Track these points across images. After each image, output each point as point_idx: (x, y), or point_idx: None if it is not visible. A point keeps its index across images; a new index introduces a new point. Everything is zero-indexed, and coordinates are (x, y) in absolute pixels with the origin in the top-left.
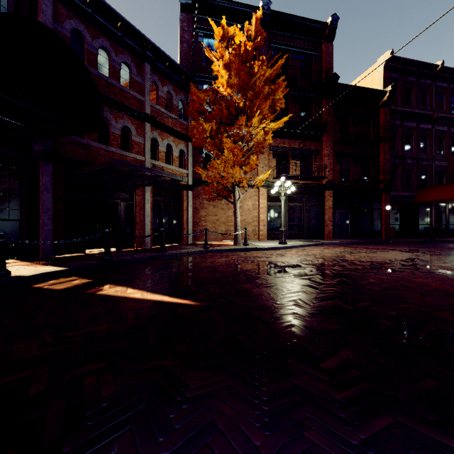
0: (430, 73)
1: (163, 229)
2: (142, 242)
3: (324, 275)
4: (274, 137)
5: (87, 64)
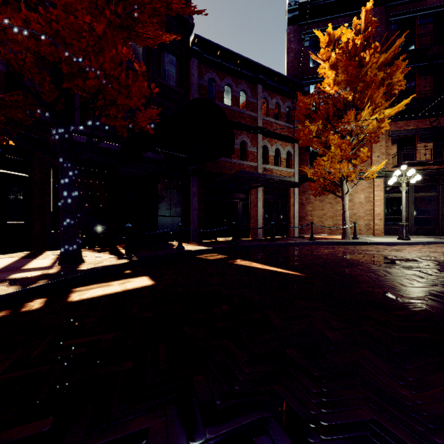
0: None
1: (273, 222)
2: (255, 234)
3: (442, 269)
4: (394, 120)
5: (217, 101)
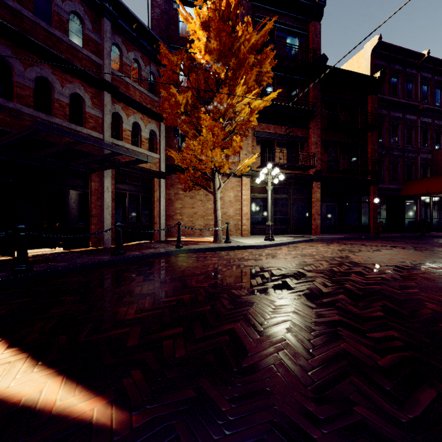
0: (415, 62)
1: (120, 224)
2: (100, 240)
3: (350, 294)
4: (259, 121)
5: (16, 3)
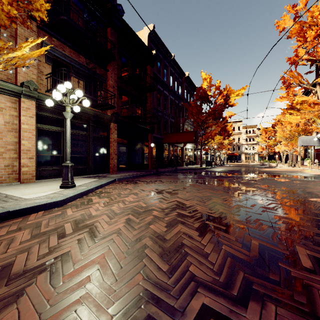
0: (168, 59)
1: None
2: None
3: None
4: (49, 32)
5: None
